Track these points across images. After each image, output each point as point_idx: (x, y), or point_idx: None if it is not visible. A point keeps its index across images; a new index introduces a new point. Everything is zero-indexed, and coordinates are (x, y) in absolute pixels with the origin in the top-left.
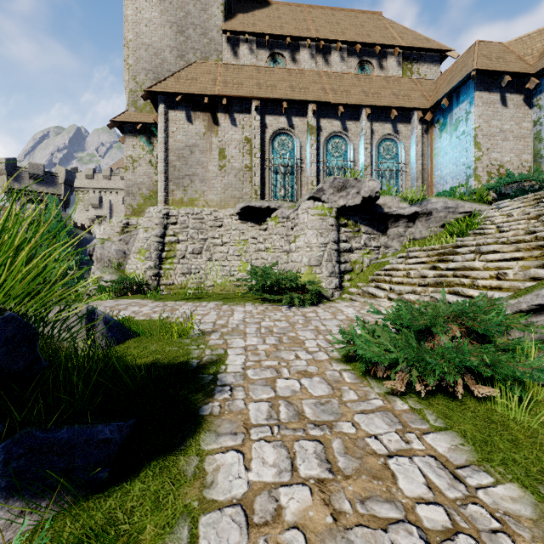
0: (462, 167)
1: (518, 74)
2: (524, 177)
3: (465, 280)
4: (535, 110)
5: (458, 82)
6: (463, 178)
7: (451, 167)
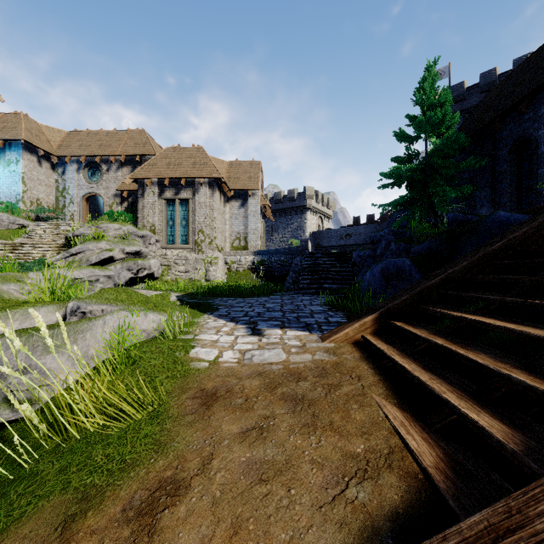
0: (14, 193)
1: (48, 152)
2: (51, 211)
3: (31, 257)
4: (56, 174)
5: (12, 139)
6: (15, 200)
7: (5, 189)
